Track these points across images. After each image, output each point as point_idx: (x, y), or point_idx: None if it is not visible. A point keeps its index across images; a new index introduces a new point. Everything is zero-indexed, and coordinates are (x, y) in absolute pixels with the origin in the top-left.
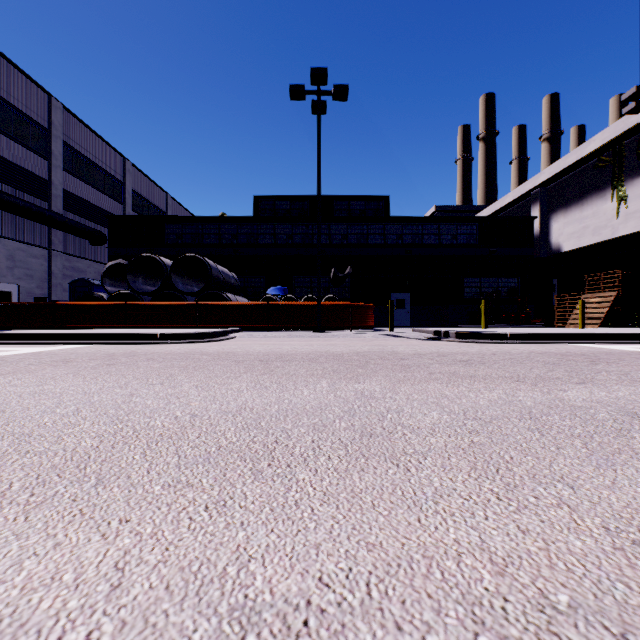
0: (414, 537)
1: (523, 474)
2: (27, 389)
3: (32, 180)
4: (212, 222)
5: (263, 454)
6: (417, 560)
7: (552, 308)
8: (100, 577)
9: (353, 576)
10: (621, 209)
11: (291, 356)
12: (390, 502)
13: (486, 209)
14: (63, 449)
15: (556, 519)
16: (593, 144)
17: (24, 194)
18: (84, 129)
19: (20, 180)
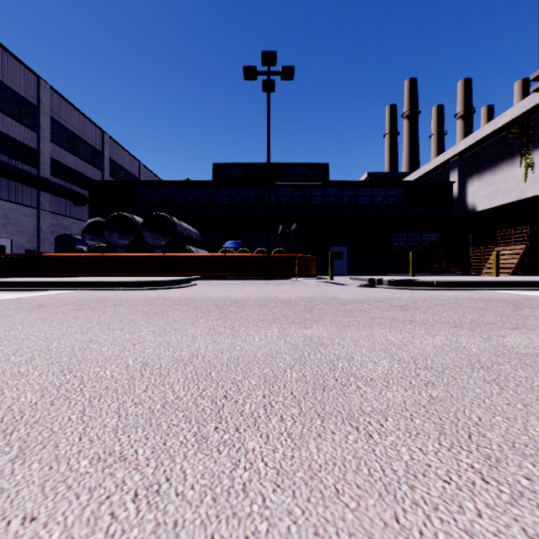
0: None
1: (500, 442)
2: None
3: (23, 150)
4: (177, 186)
5: (210, 413)
6: None
7: (468, 259)
8: None
9: None
10: (528, 174)
11: (244, 302)
12: (356, 486)
13: (411, 175)
14: None
15: None
16: (504, 118)
17: (16, 161)
18: (68, 106)
19: (13, 149)
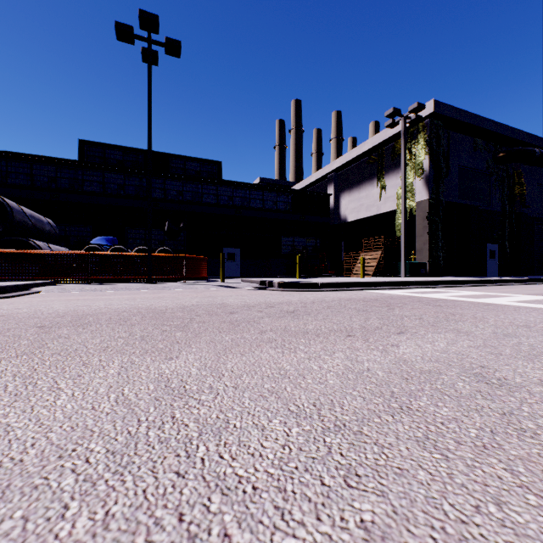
0: None
1: None
2: None
3: None
4: (21, 160)
5: None
6: None
7: (341, 263)
8: None
9: None
10: (382, 194)
11: (96, 316)
12: None
13: (297, 184)
14: None
15: None
16: (367, 145)
17: None
18: None
19: None
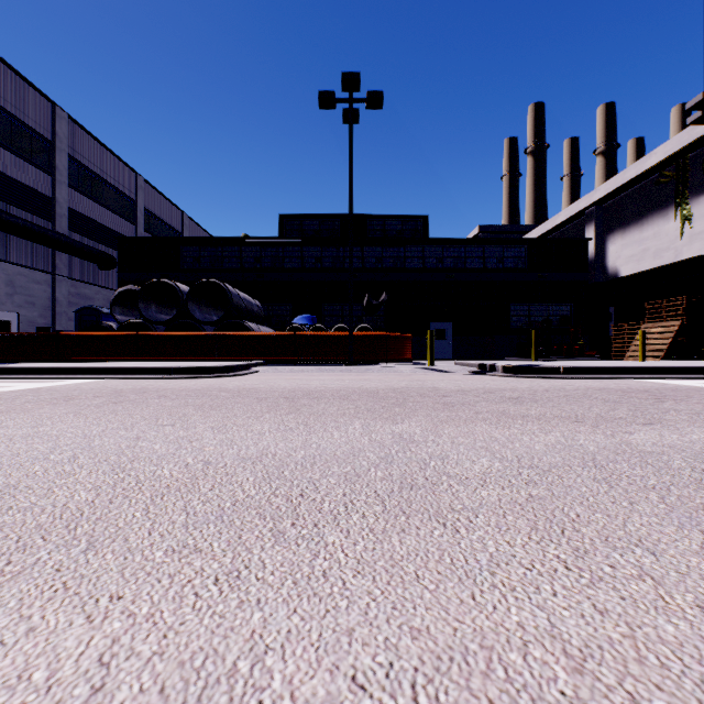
0: (468, 620)
1: (593, 536)
2: (20, 431)
3: (34, 197)
4: (233, 244)
5: (286, 511)
6: (473, 652)
7: (608, 339)
8: (79, 676)
9: (395, 674)
10: (685, 229)
11: (320, 393)
12: (437, 573)
13: (535, 230)
14: (52, 504)
15: (639, 595)
16: (654, 158)
17: (25, 213)
18: (92, 141)
19: (21, 197)
